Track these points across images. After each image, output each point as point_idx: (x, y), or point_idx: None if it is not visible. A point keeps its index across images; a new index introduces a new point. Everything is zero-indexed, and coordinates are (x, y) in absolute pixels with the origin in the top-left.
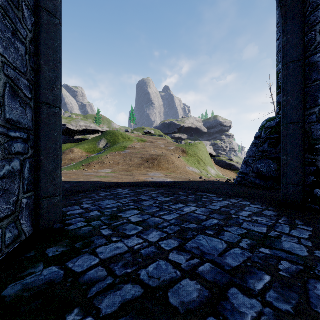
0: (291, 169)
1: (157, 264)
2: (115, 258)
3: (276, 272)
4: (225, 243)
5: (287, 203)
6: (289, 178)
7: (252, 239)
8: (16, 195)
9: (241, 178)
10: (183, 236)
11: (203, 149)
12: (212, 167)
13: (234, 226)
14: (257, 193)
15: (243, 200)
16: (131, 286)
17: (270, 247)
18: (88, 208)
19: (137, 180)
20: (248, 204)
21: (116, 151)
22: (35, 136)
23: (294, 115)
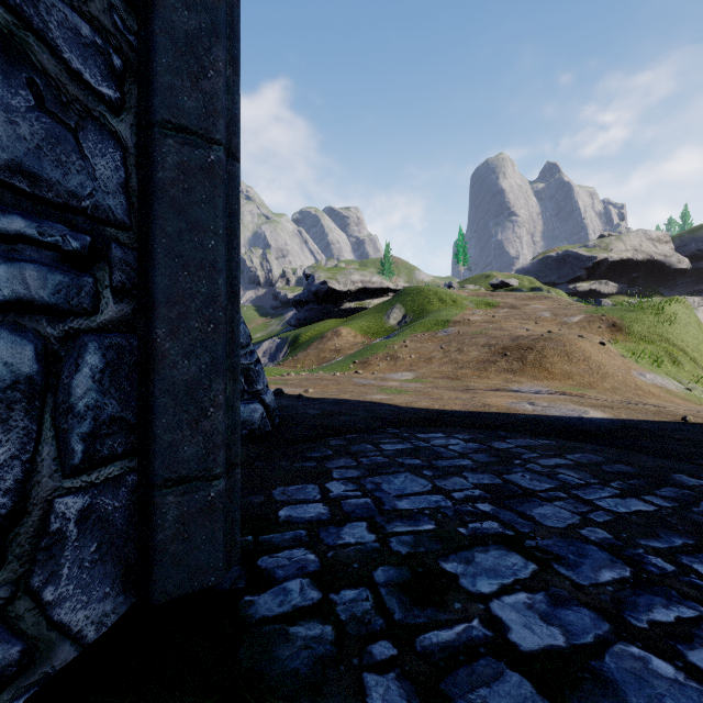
0: None
1: None
2: None
3: None
4: None
5: None
6: None
7: None
8: (6, 488)
9: None
10: None
11: (686, 317)
12: None
13: None
14: None
15: None
16: None
17: None
18: (340, 502)
19: (486, 406)
20: None
21: (424, 330)
22: (141, 253)
23: None
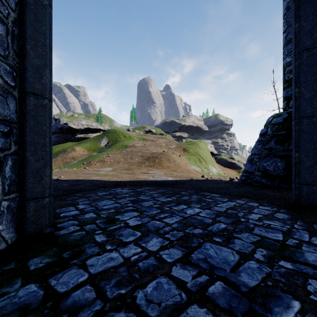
0: (304, 168)
1: (157, 282)
2: (108, 272)
3: (305, 296)
4: (237, 253)
5: (300, 205)
6: (303, 177)
7: (267, 249)
8: None
9: (245, 177)
10: (187, 244)
11: (204, 147)
12: (213, 165)
13: (244, 232)
14: (264, 193)
15: (250, 201)
16: (124, 315)
17: (291, 259)
18: (83, 209)
19: (138, 178)
20: (256, 205)
21: (117, 149)
22: (20, 130)
23: (308, 108)
